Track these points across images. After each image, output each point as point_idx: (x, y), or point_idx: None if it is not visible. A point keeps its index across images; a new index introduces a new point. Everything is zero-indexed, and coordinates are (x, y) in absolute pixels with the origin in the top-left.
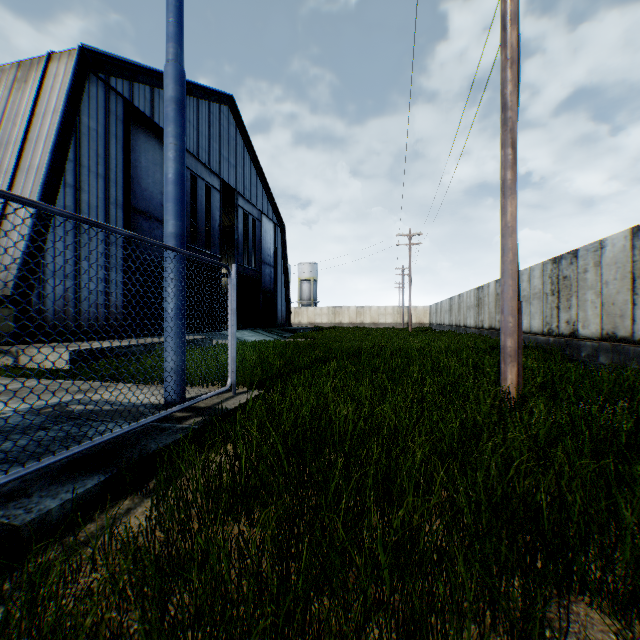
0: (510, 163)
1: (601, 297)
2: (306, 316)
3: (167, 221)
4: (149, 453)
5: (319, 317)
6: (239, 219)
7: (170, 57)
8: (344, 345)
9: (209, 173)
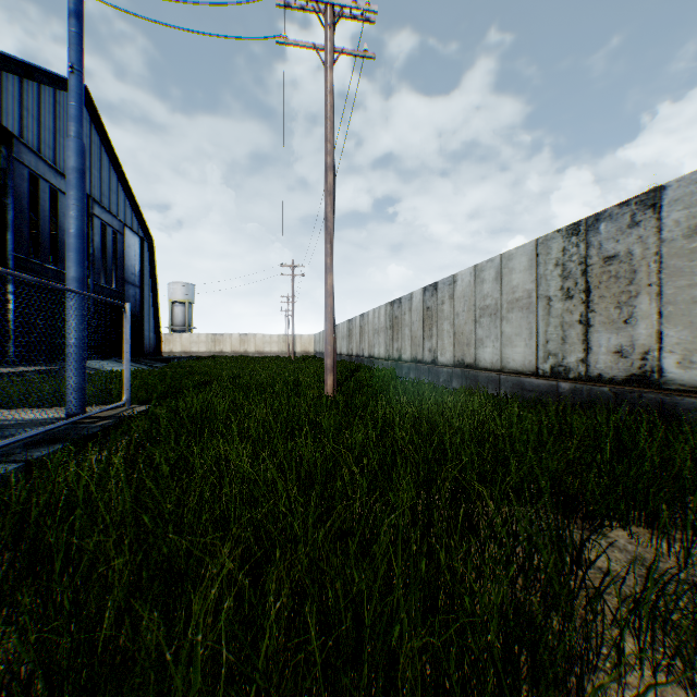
0: (329, 253)
1: (412, 332)
2: (180, 344)
3: (71, 267)
4: (86, 435)
5: (196, 345)
6: (96, 230)
7: (73, 133)
8: (225, 372)
9: (56, 174)
